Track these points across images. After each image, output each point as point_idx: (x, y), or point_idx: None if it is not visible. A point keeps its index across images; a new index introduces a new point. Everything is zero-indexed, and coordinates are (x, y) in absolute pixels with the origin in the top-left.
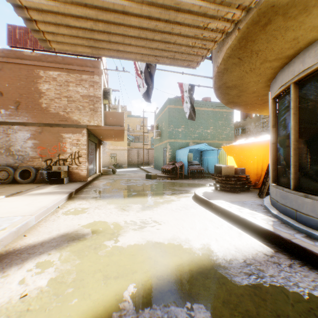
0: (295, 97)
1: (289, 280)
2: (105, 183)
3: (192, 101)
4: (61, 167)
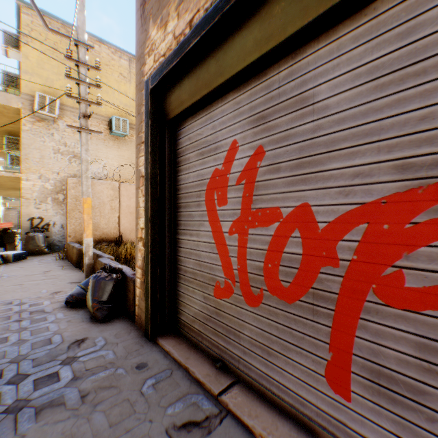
0: None
1: None
2: None
3: None
4: None
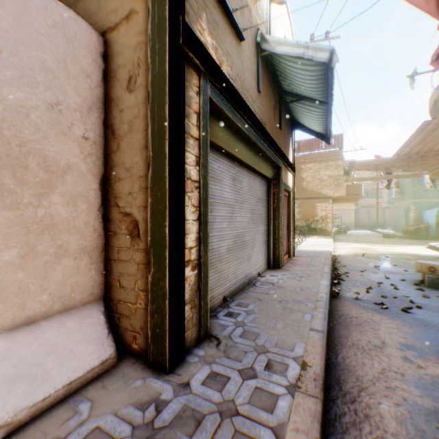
0: None
1: None
2: (345, 238)
3: None
4: (316, 225)
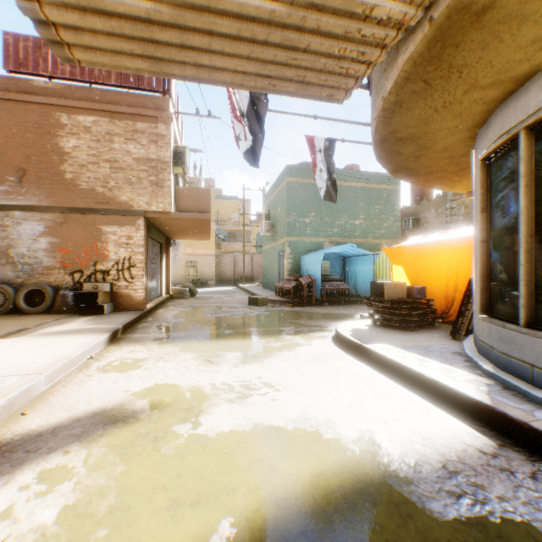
0: (529, 155)
1: (538, 509)
2: (176, 313)
3: (331, 168)
4: (99, 284)
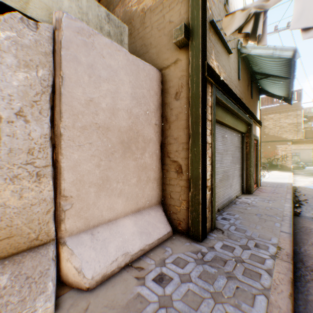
0: None
1: None
2: (303, 173)
3: None
4: (276, 162)
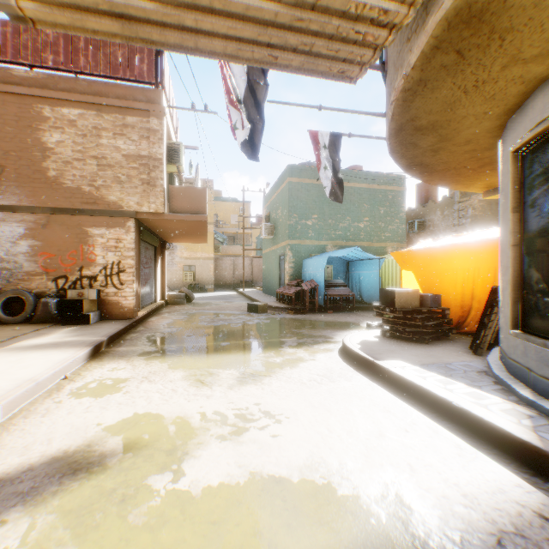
0: None
1: None
2: (170, 322)
3: (337, 166)
4: (84, 291)
